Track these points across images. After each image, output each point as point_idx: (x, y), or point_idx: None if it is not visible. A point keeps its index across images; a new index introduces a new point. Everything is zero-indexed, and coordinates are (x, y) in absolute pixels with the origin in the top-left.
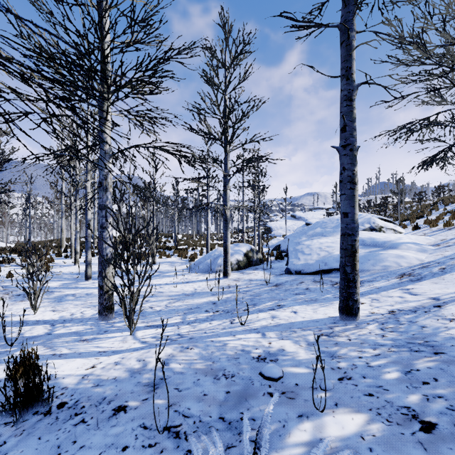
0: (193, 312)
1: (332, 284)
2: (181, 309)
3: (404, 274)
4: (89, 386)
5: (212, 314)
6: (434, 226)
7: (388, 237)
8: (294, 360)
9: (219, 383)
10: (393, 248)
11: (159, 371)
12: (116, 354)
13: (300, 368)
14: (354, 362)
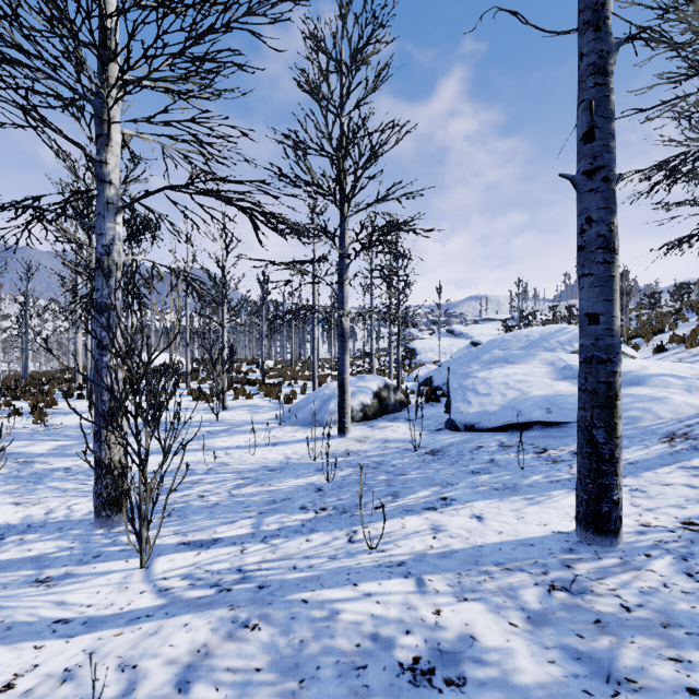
0: (278, 510)
1: (537, 452)
2: (256, 502)
3: (675, 434)
4: None
5: (314, 516)
6: (694, 346)
7: (624, 364)
8: (510, 685)
9: None
10: (637, 384)
11: None
12: (88, 632)
13: None
14: None
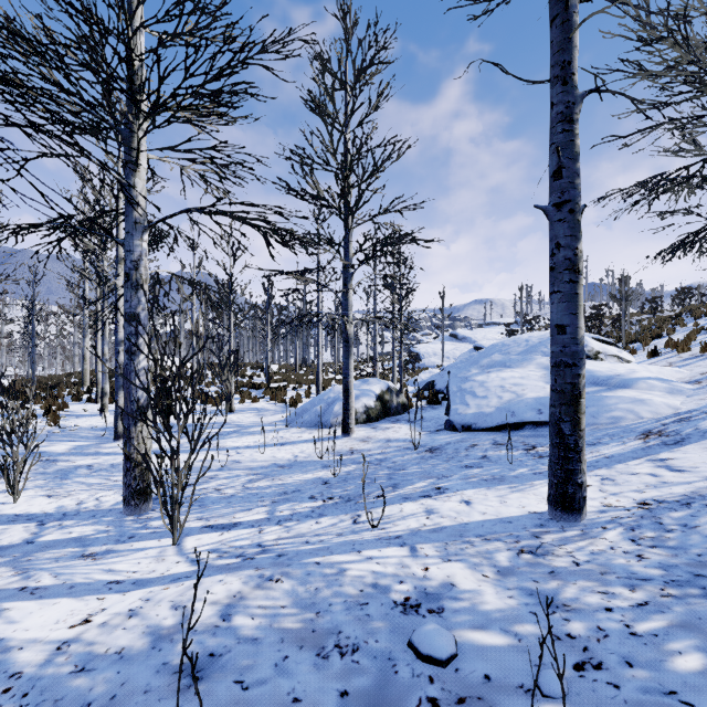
0: (289, 499)
1: (526, 449)
2: (269, 494)
3: (650, 431)
4: (66, 671)
5: (322, 504)
6: (685, 351)
7: (614, 368)
8: (476, 611)
9: (326, 668)
10: (624, 387)
11: (210, 635)
12: (139, 588)
13: (490, 634)
14: (599, 621)
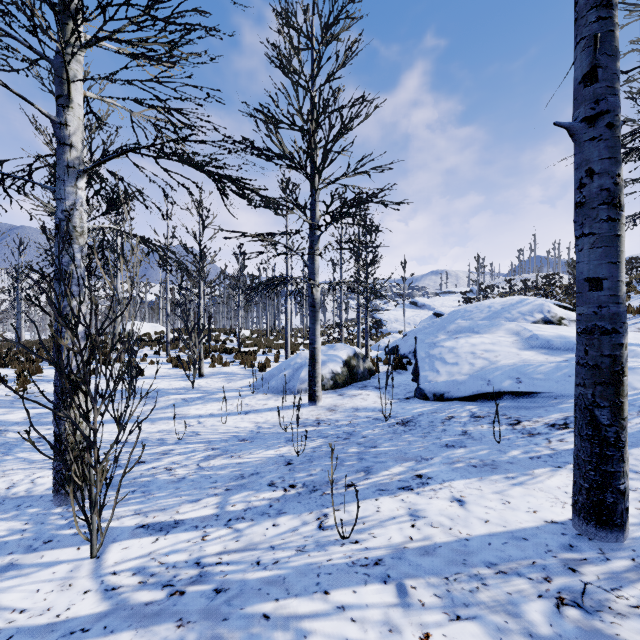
0: (245, 486)
1: (510, 424)
2: (223, 477)
3: None
4: None
5: (282, 495)
6: None
7: None
8: None
9: None
10: None
11: None
12: None
13: None
14: None
